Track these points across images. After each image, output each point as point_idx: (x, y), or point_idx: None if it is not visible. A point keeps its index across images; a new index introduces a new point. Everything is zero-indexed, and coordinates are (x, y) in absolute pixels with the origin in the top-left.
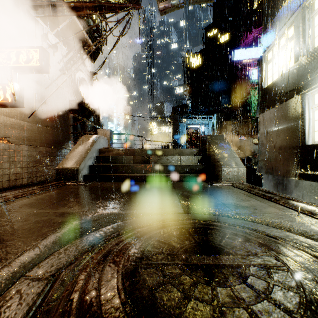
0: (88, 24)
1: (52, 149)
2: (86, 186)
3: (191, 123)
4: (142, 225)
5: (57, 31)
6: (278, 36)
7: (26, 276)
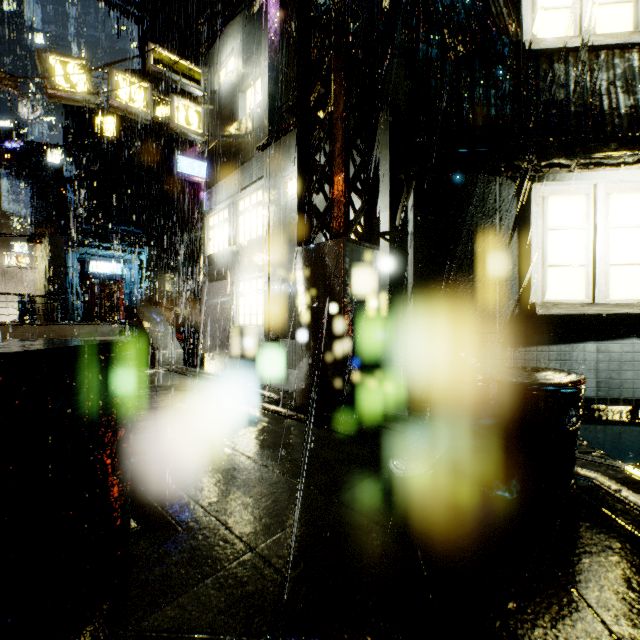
0: None
1: None
2: None
3: (91, 253)
4: None
5: None
6: (218, 209)
7: None
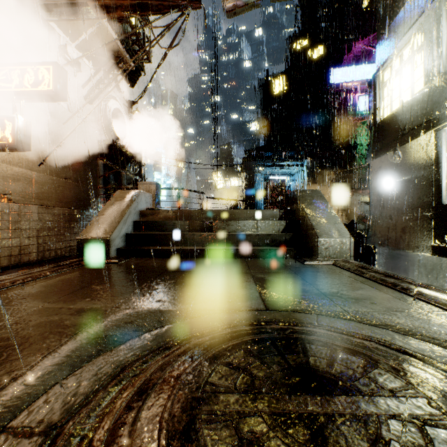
0: (125, 32)
1: (73, 210)
2: (120, 265)
3: (271, 173)
4: (201, 331)
5: (81, 42)
6: (401, 45)
7: (8, 429)
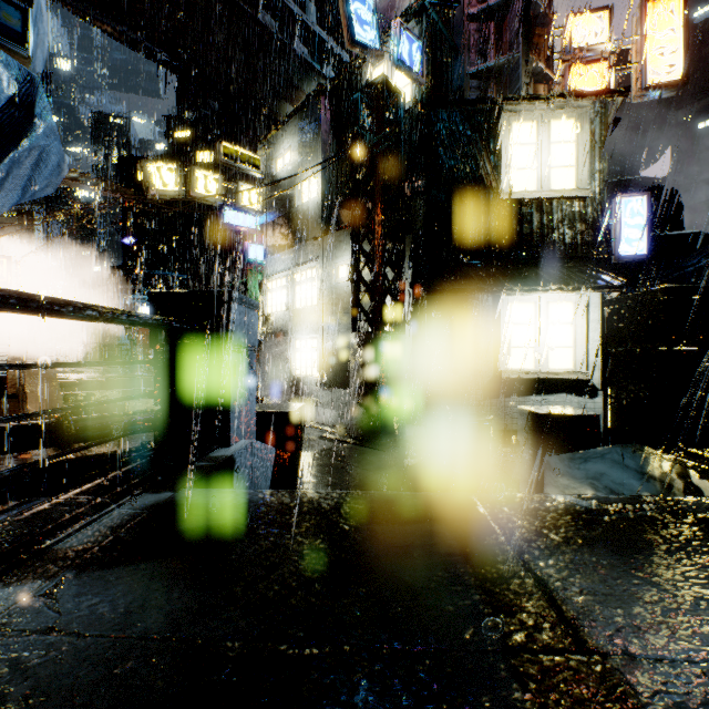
0: None
1: None
2: None
3: (136, 297)
4: None
5: None
6: (276, 277)
7: None
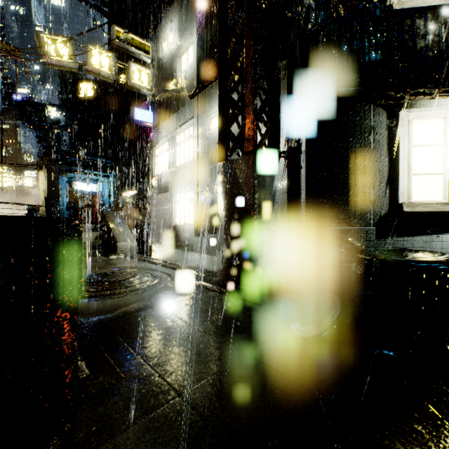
0: None
1: None
2: None
3: (76, 177)
4: None
5: None
6: (162, 142)
7: None
